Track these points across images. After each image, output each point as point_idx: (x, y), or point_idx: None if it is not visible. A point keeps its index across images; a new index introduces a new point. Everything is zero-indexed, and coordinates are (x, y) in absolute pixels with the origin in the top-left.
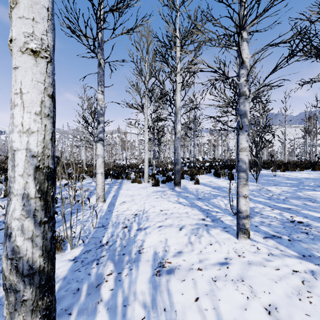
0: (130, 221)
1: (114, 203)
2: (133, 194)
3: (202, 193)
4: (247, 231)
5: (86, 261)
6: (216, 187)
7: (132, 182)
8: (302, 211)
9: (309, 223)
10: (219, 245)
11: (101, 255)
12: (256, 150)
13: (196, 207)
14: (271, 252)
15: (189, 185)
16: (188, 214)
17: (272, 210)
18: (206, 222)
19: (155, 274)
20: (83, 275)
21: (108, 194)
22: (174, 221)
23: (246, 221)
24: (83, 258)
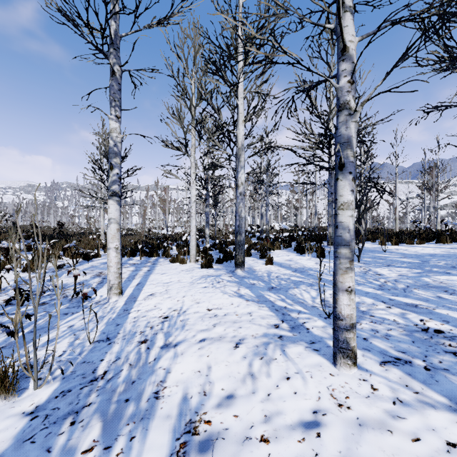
0: (154, 330)
1: (136, 297)
2: (170, 281)
3: (277, 279)
4: (352, 352)
5: (54, 416)
6: (299, 269)
7: (171, 262)
8: (438, 311)
9: (454, 333)
10: (302, 380)
11: (85, 403)
12: (359, 213)
13: (266, 303)
14: (398, 395)
15: (258, 265)
16: (252, 317)
17: (389, 308)
18: (281, 332)
19: (175, 451)
20: (36, 452)
21: (131, 282)
22: (228, 329)
23: (351, 334)
24: (50, 410)
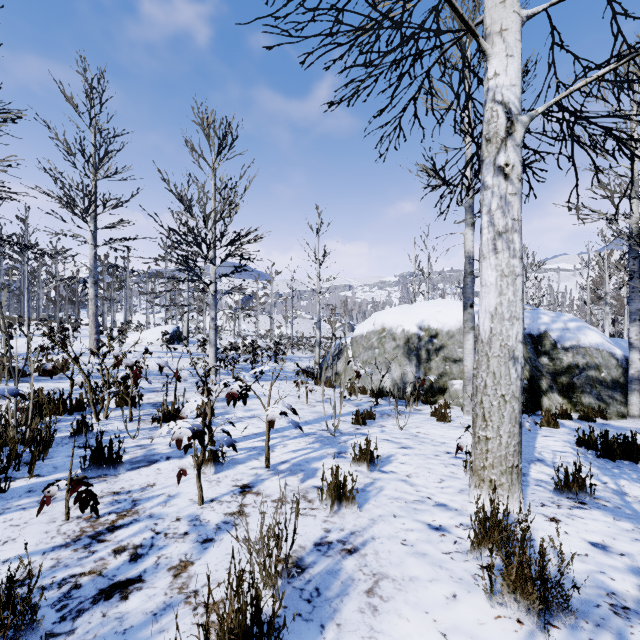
0: None
1: None
2: None
3: None
4: None
5: None
6: None
7: None
8: None
9: None
10: None
11: None
12: None
13: None
14: None
15: None
16: None
17: None
18: None
19: None
20: None
21: None
22: None
23: None
24: None
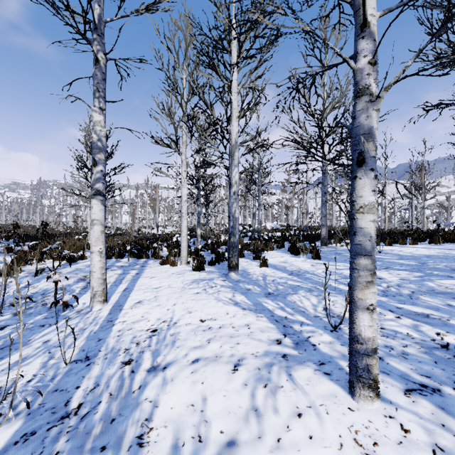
0: (141, 347)
1: (121, 305)
2: (159, 285)
3: (273, 284)
4: (374, 382)
5: None
6: (295, 272)
7: (161, 264)
8: (453, 322)
9: None
10: (317, 417)
11: (51, 452)
12: None
13: (264, 312)
14: (436, 440)
15: (252, 268)
16: (251, 329)
17: (398, 318)
18: (285, 349)
19: None
20: None
21: (117, 287)
22: (224, 346)
23: (373, 360)
24: None
